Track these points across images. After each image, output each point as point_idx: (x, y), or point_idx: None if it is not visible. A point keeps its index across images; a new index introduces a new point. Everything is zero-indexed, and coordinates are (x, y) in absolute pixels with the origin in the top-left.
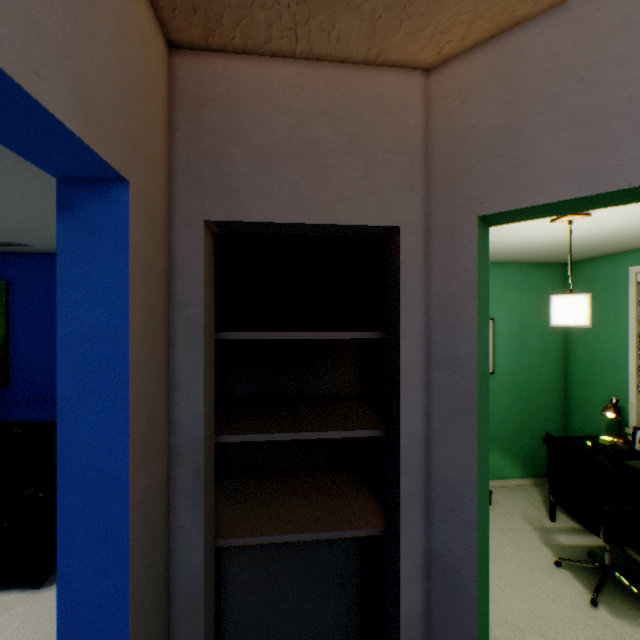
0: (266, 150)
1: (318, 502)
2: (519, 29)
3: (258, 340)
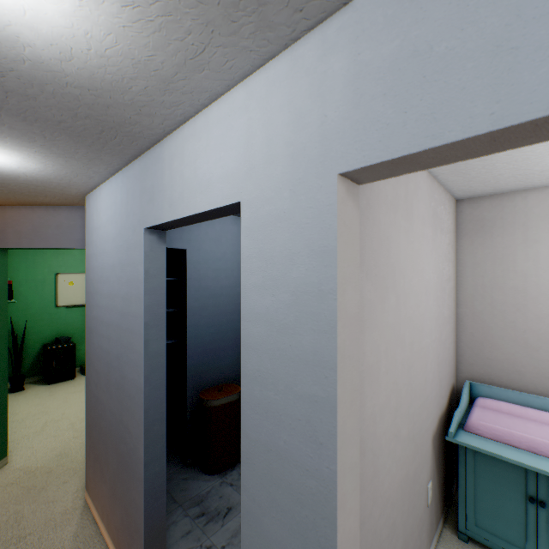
0: None
1: None
2: (6, 206)
3: None
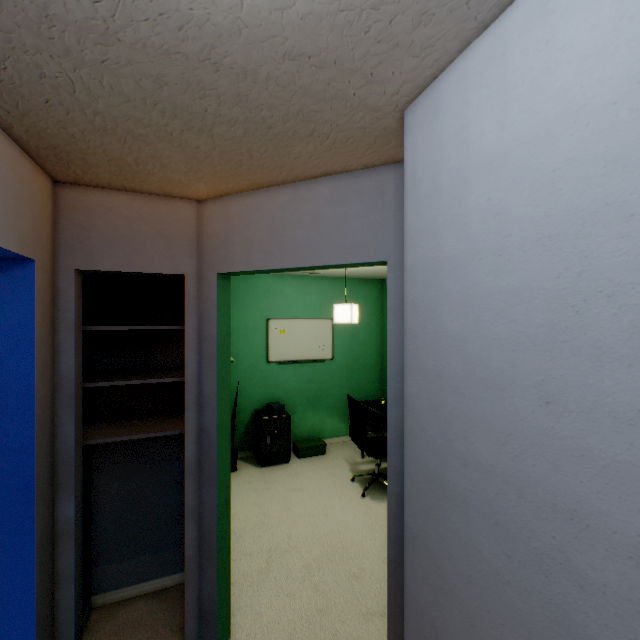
0: (111, 235)
1: (155, 424)
2: (230, 197)
3: (120, 332)
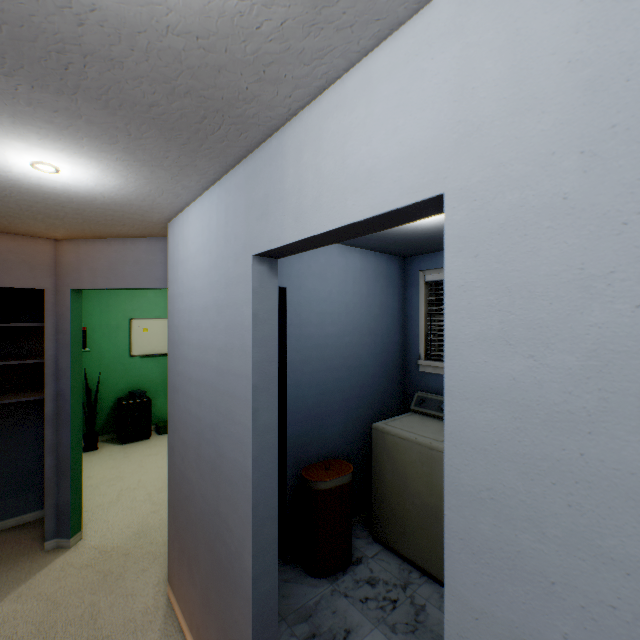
0: None
1: (19, 395)
2: (81, 240)
3: None
